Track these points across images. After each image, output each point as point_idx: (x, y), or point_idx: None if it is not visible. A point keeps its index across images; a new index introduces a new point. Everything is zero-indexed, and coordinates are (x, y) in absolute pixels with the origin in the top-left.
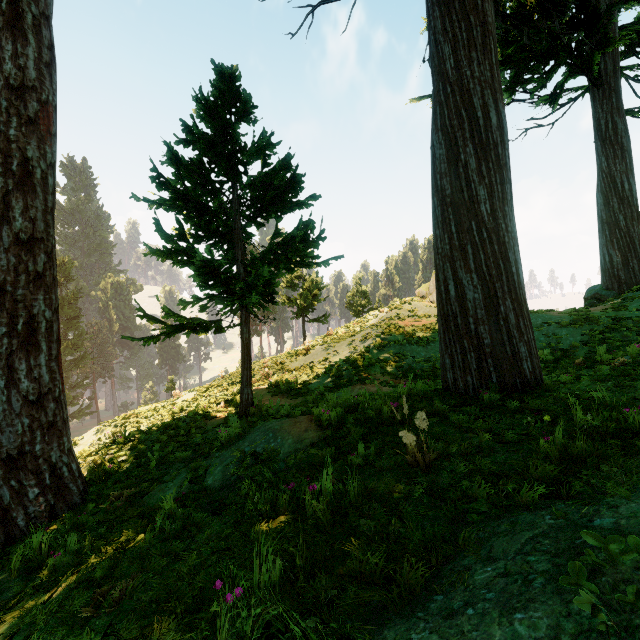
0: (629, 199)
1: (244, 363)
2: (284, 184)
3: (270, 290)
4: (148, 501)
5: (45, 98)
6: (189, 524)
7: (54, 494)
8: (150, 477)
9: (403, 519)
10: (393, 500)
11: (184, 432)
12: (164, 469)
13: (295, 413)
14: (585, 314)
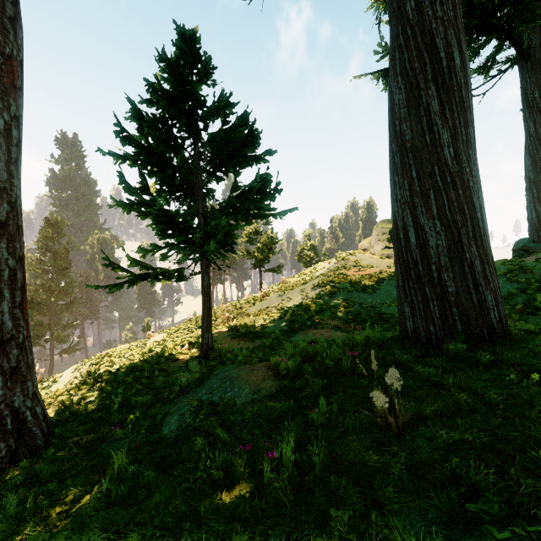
0: None
1: (204, 309)
2: (242, 138)
3: (230, 241)
4: (105, 449)
5: (9, 52)
6: (139, 485)
7: (16, 439)
8: (111, 421)
9: (382, 505)
10: (365, 474)
11: (148, 374)
12: (125, 413)
13: (252, 360)
14: (519, 264)
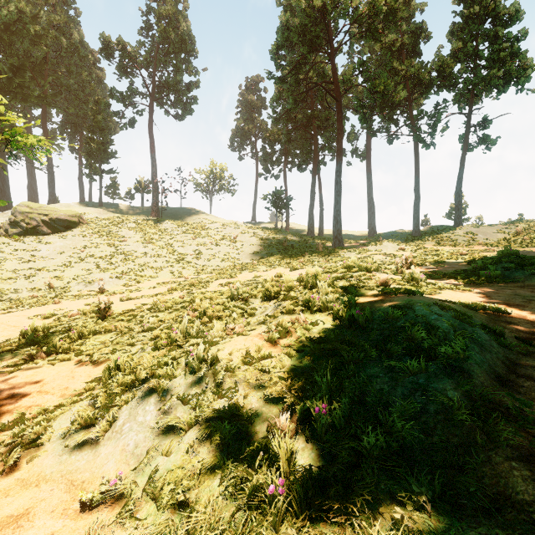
0: (36, 191)
1: None
2: None
3: None
4: None
5: None
6: None
7: None
8: None
9: None
10: None
11: None
12: None
13: None
14: None
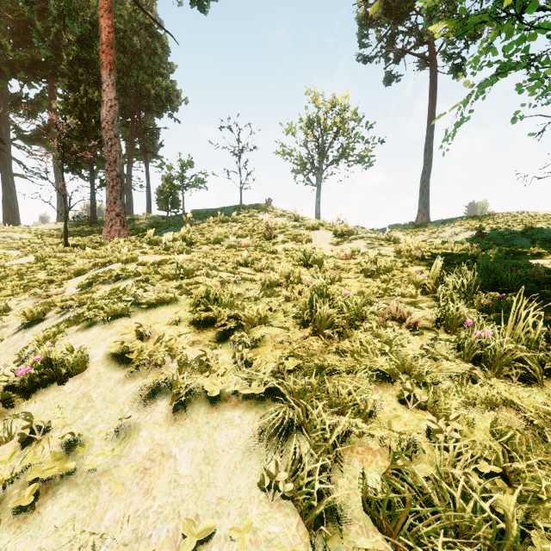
0: None
1: None
2: None
3: None
4: None
5: None
6: None
7: None
8: None
9: None
10: None
11: None
12: None
13: None
14: None
